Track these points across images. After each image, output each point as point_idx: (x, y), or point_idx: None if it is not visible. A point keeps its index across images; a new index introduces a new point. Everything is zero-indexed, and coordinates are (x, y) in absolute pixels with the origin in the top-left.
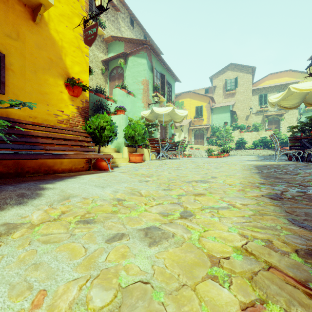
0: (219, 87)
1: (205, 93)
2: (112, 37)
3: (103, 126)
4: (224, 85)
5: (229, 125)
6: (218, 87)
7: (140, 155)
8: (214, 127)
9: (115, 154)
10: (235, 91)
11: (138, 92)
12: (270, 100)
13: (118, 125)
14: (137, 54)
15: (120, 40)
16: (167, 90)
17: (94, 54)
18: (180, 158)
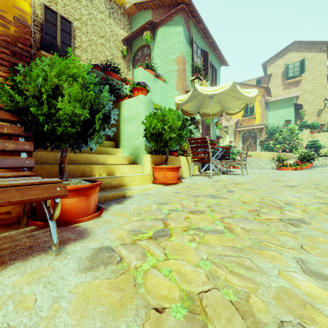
0: (276, 75)
1: (257, 84)
2: (135, 5)
3: (59, 86)
4: (283, 71)
5: (293, 123)
6: (275, 76)
7: (173, 169)
8: (271, 127)
9: (127, 168)
10: (301, 79)
11: (170, 76)
12: None
13: (135, 114)
14: (169, 22)
15: (146, 7)
16: (211, 75)
17: (112, 31)
18: (236, 171)
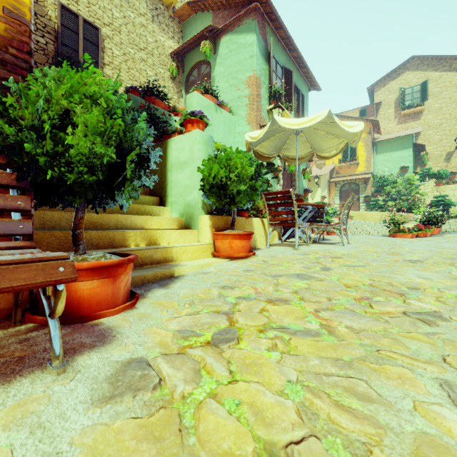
0: (388, 103)
1: (361, 116)
2: (189, 5)
3: (70, 111)
4: (398, 98)
5: (411, 171)
6: (386, 105)
7: (243, 236)
8: (380, 177)
9: (177, 235)
10: (422, 108)
11: (238, 104)
12: None
13: (188, 158)
14: (236, 28)
15: (204, 7)
16: (296, 103)
17: (156, 41)
18: (332, 239)
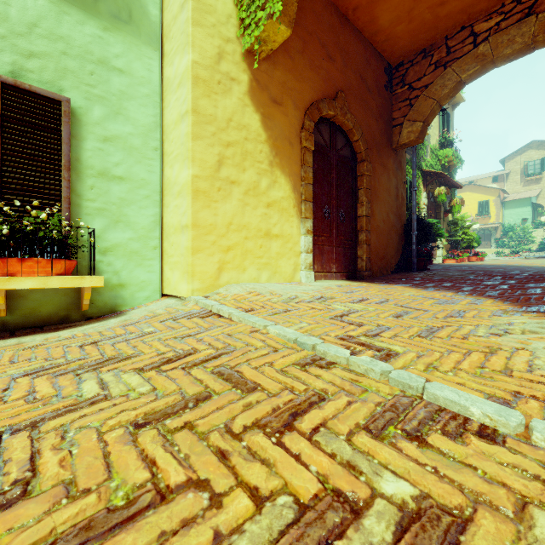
0: (515, 171)
1: (493, 182)
2: None
3: None
4: (523, 168)
5: (529, 221)
6: (513, 173)
7: None
8: (507, 225)
9: None
10: (541, 177)
11: None
12: (541, 219)
13: None
14: None
15: None
16: None
17: None
18: None
